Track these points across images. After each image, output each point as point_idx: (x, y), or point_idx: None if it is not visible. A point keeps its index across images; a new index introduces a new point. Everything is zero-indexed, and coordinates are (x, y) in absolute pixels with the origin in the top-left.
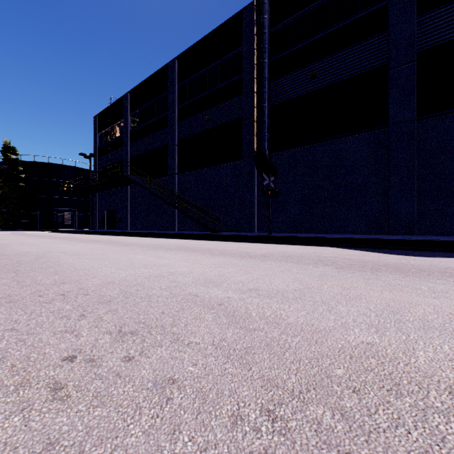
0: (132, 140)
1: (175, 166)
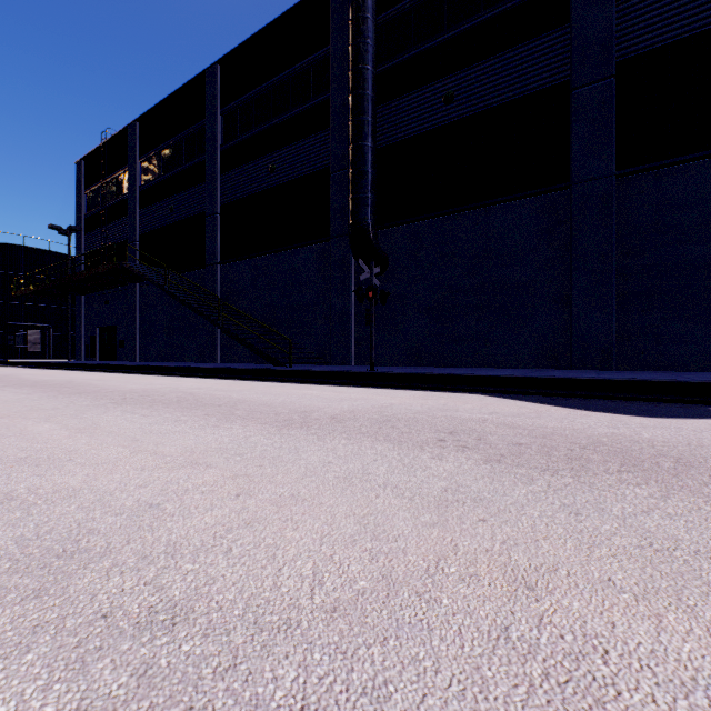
0: (143, 203)
1: (217, 250)
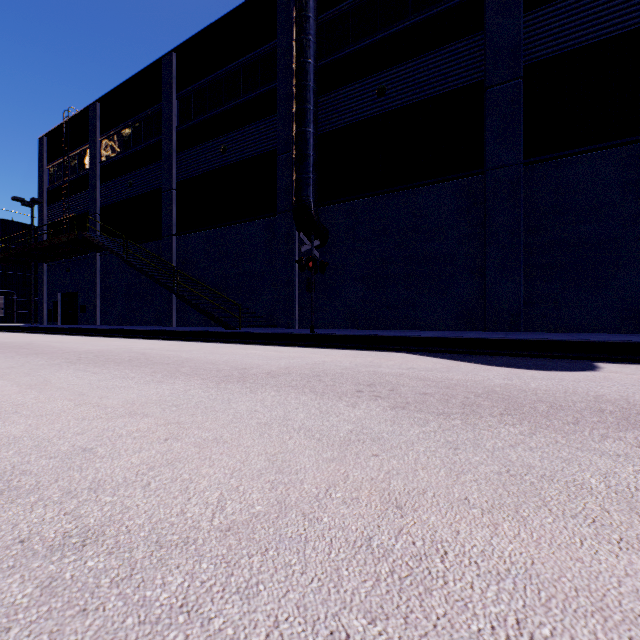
0: (103, 178)
1: (173, 222)
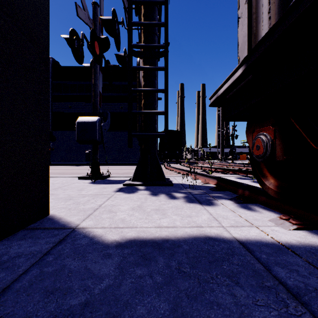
0: None
1: None
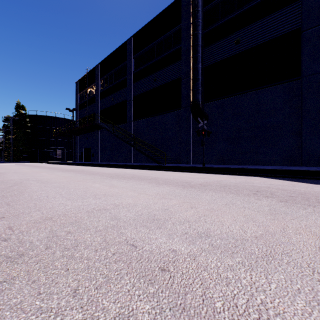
0: (101, 97)
1: (131, 115)
